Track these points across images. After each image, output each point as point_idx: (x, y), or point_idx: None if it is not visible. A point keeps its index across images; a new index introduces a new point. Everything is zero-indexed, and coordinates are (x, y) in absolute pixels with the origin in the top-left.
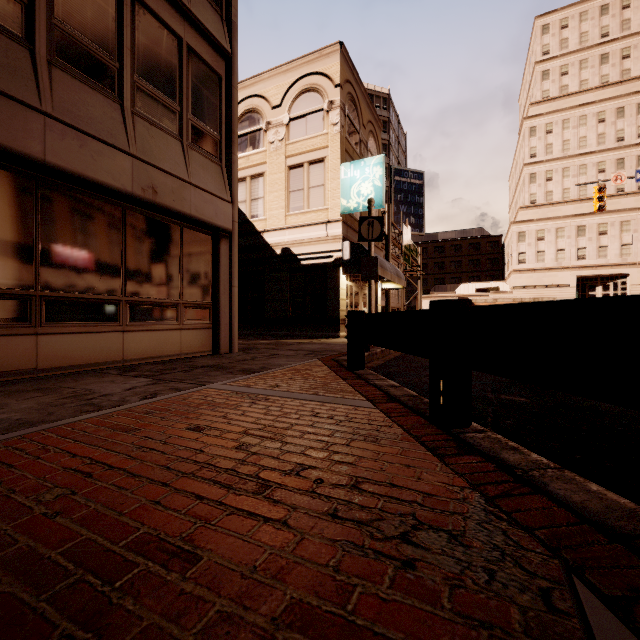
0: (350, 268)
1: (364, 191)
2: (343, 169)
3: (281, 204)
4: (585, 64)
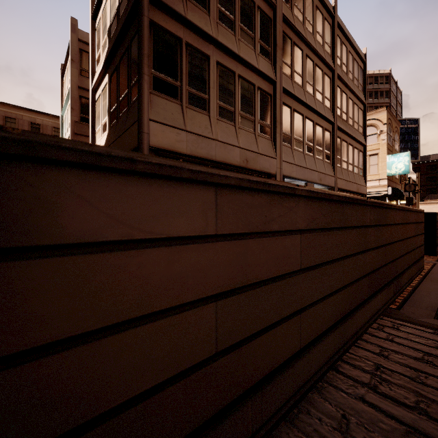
0: (391, 198)
1: (399, 167)
2: (387, 158)
3: None
4: None
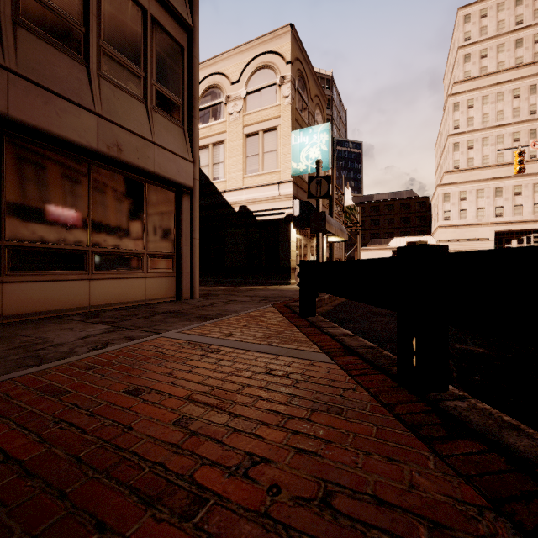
0: (300, 223)
1: (312, 155)
2: (293, 136)
3: (239, 167)
4: (502, 48)
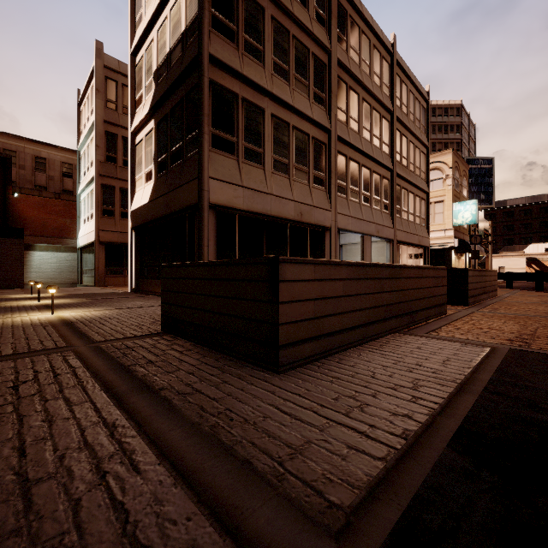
0: (458, 250)
1: (466, 216)
2: (454, 206)
3: None
4: None
